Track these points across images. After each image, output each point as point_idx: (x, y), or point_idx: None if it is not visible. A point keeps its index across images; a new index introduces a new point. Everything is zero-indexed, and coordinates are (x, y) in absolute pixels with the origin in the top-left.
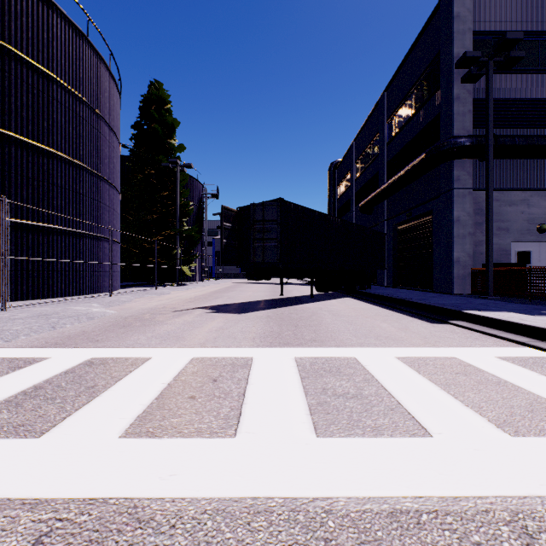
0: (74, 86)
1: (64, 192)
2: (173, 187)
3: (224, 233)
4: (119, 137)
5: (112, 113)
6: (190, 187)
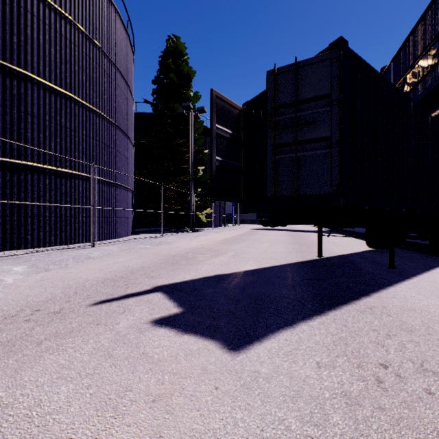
0: (58, 2)
1: (42, 123)
2: (187, 133)
3: (217, 144)
4: (129, 80)
5: (114, 47)
6: (208, 139)
